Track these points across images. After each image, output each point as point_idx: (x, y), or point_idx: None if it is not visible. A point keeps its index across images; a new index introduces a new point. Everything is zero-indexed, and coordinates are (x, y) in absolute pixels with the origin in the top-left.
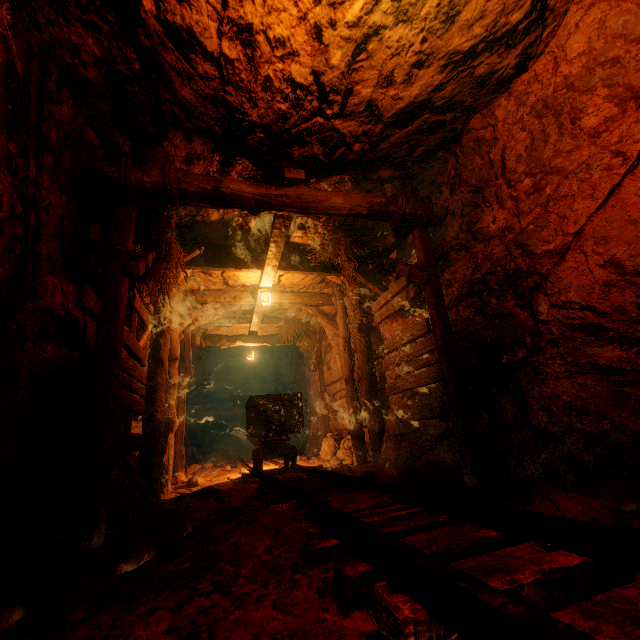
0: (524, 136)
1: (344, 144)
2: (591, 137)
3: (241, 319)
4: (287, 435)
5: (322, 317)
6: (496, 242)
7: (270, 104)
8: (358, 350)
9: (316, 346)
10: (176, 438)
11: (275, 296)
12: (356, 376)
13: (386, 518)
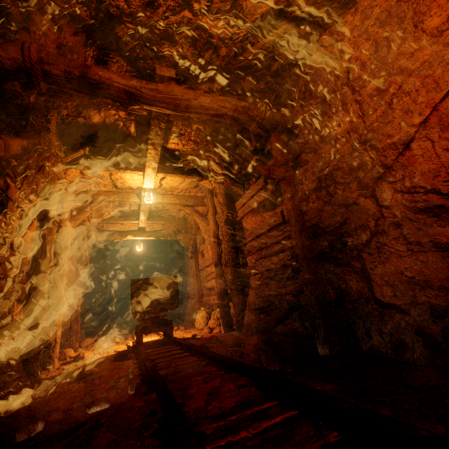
0: (369, 45)
1: (211, 46)
2: (433, 37)
3: (131, 217)
4: (165, 312)
5: (197, 215)
6: (342, 142)
7: None
8: (225, 240)
9: (192, 239)
10: (72, 317)
11: (158, 197)
12: (223, 261)
13: (257, 431)
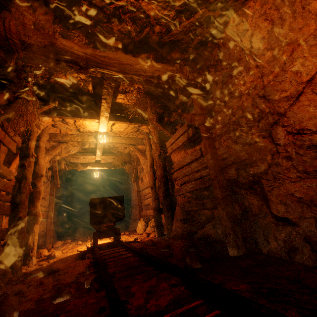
0: (266, 24)
1: (149, 25)
2: None
3: (90, 153)
4: (114, 222)
5: (138, 152)
6: (245, 97)
7: None
8: (158, 169)
9: (134, 169)
10: (47, 225)
11: (109, 138)
12: (157, 185)
13: None
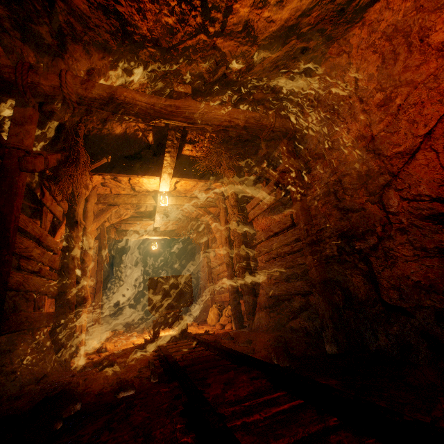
0: (376, 58)
1: (225, 64)
2: (439, 51)
3: (147, 218)
4: (180, 309)
5: (209, 216)
6: (349, 149)
7: (158, 17)
8: (236, 240)
9: (204, 238)
10: (94, 311)
11: (172, 199)
12: (235, 261)
13: (268, 415)
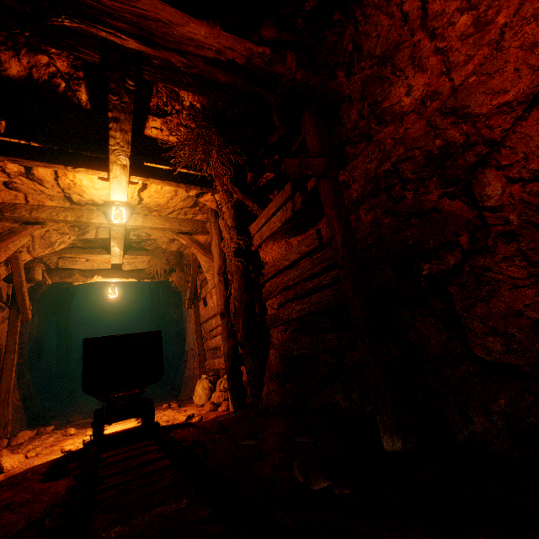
0: None
1: None
2: None
3: (99, 249)
4: (141, 387)
5: (196, 247)
6: (412, 119)
7: None
8: (235, 278)
9: (190, 280)
10: None
11: (137, 219)
12: (232, 308)
13: None
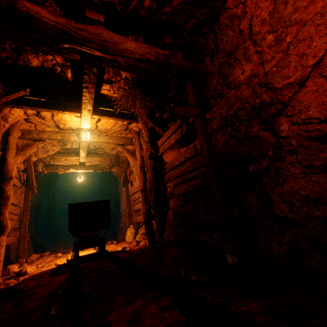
0: (268, 4)
1: None
2: None
3: (73, 154)
4: (98, 230)
5: (127, 152)
6: (244, 87)
7: None
8: (149, 170)
9: (123, 171)
10: (20, 237)
11: (94, 137)
12: (148, 187)
13: None
